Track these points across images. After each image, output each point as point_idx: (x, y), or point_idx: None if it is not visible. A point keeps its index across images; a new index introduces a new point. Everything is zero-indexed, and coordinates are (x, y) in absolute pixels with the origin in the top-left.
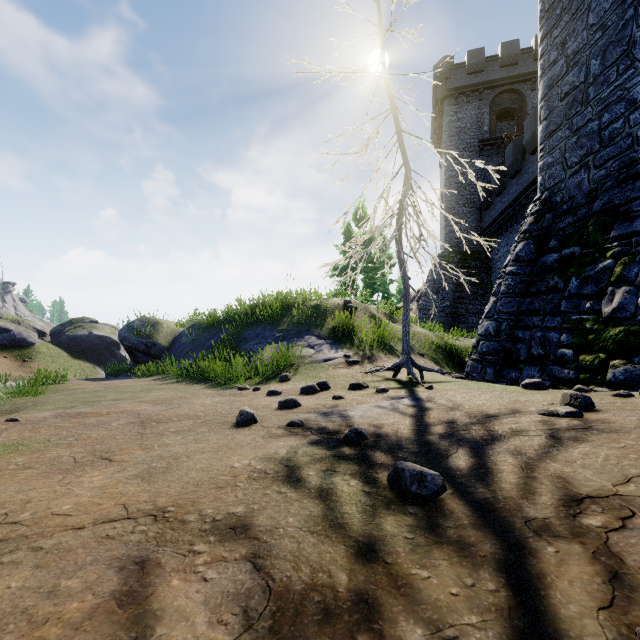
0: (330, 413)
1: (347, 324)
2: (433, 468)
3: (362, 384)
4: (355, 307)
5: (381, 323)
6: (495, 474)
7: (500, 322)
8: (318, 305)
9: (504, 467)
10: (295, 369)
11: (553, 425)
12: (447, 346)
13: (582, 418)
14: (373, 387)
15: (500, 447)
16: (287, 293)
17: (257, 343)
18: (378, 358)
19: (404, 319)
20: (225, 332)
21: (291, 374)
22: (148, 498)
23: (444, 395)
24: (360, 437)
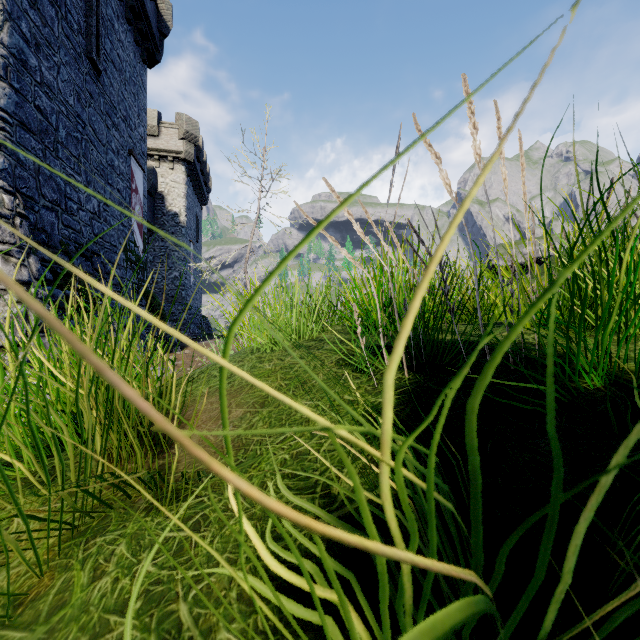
0: None
1: None
2: None
3: None
4: None
5: None
6: None
7: None
8: None
9: None
10: None
11: None
12: None
13: None
14: None
15: None
16: None
17: None
18: None
19: None
20: None
21: None
22: None
23: None
24: None
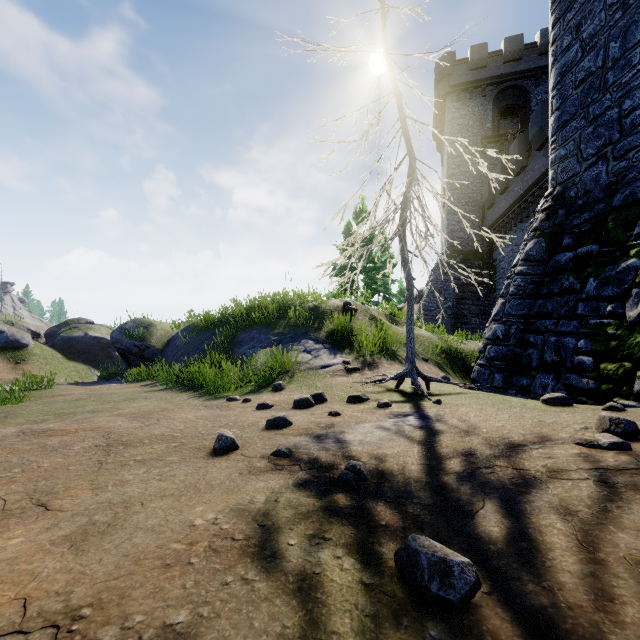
0: (324, 436)
1: (346, 327)
2: (456, 537)
3: (362, 396)
4: (355, 309)
5: (382, 326)
6: (544, 552)
7: (509, 325)
8: (316, 307)
9: (553, 538)
10: (290, 376)
11: (598, 462)
12: (452, 350)
13: (630, 451)
14: (374, 400)
15: (539, 499)
16: (284, 294)
17: (251, 347)
18: (379, 364)
19: (408, 324)
20: (219, 335)
21: (286, 382)
22: (63, 586)
23: (455, 412)
24: (358, 477)
